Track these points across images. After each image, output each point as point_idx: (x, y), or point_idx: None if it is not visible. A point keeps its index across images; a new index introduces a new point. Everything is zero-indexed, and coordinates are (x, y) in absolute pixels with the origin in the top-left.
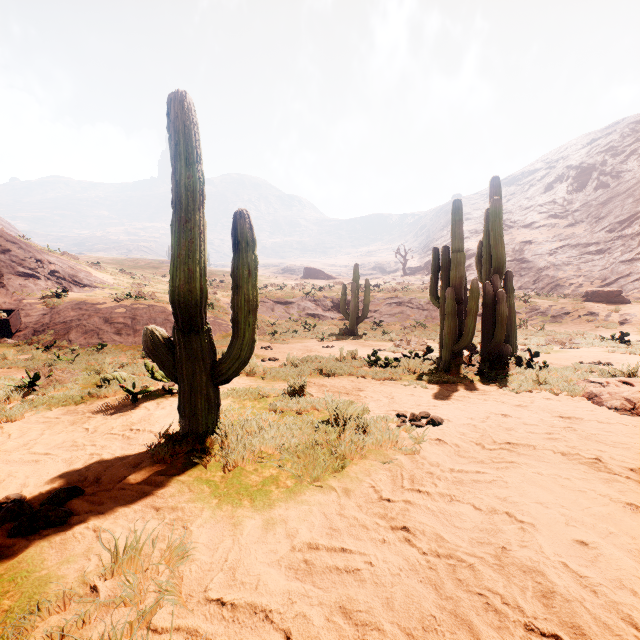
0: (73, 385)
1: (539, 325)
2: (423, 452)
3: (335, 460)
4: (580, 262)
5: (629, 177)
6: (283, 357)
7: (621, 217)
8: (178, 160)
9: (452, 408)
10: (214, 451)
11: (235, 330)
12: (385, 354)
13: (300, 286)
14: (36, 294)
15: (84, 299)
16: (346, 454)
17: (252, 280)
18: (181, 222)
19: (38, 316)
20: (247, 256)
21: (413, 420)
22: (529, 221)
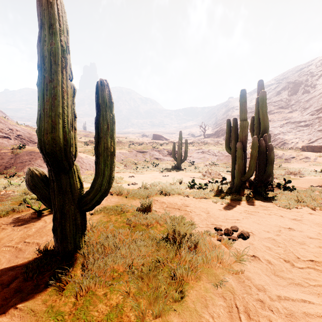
0: (8, 202)
1: (278, 164)
2: (246, 271)
3: (174, 285)
4: (296, 131)
5: (320, 87)
6: (140, 182)
7: (317, 107)
8: (42, 29)
9: (251, 222)
10: (76, 267)
11: (97, 170)
12: (197, 180)
13: (151, 143)
14: (8, 147)
15: (34, 150)
16: (183, 277)
17: (110, 132)
18: (44, 81)
19: (8, 159)
20: (106, 114)
21: (228, 234)
22: (268, 110)
